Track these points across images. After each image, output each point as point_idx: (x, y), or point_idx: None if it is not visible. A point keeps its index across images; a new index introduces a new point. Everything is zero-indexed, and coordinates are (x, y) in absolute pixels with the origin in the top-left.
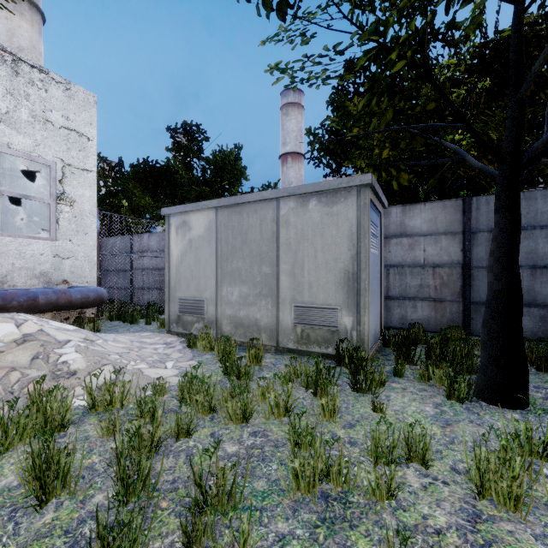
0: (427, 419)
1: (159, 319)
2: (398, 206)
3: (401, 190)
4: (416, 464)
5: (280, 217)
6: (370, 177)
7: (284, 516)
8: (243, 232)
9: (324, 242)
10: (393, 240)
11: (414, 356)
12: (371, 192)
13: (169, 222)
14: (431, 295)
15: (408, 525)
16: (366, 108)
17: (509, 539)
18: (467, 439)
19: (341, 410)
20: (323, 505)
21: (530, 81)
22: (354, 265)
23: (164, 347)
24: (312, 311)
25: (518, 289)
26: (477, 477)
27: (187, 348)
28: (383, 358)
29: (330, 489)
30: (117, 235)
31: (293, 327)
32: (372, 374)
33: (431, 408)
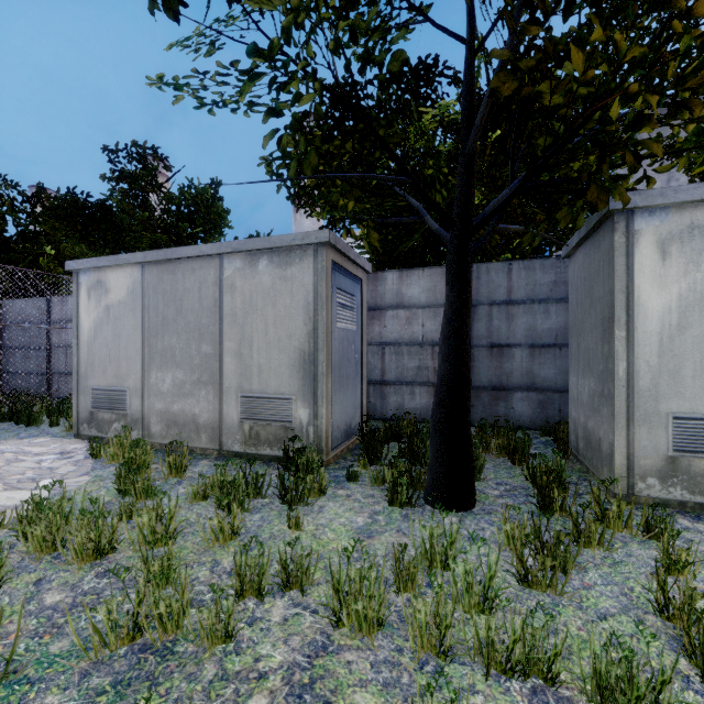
0: (349, 533)
1: (68, 418)
2: (395, 271)
3: (406, 251)
4: (296, 592)
5: (224, 280)
6: (327, 234)
7: (64, 686)
8: (178, 298)
9: (277, 314)
10: (389, 312)
11: (382, 454)
12: (334, 252)
13: (77, 280)
14: (431, 379)
15: (230, 672)
16: (324, 147)
17: (342, 672)
18: (379, 553)
19: (249, 530)
20: (132, 662)
21: (475, 135)
22: (311, 344)
23: (56, 458)
24: (262, 402)
25: (464, 373)
26: (335, 601)
27: (91, 457)
28: (351, 458)
29: (158, 639)
30: (13, 297)
31: (239, 424)
32: (304, 481)
33: (365, 517)
